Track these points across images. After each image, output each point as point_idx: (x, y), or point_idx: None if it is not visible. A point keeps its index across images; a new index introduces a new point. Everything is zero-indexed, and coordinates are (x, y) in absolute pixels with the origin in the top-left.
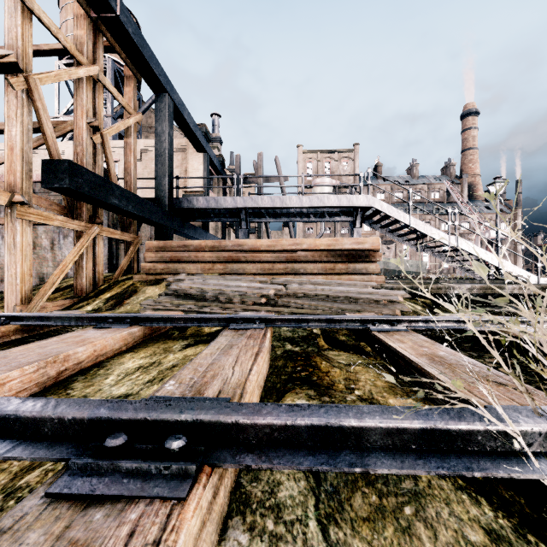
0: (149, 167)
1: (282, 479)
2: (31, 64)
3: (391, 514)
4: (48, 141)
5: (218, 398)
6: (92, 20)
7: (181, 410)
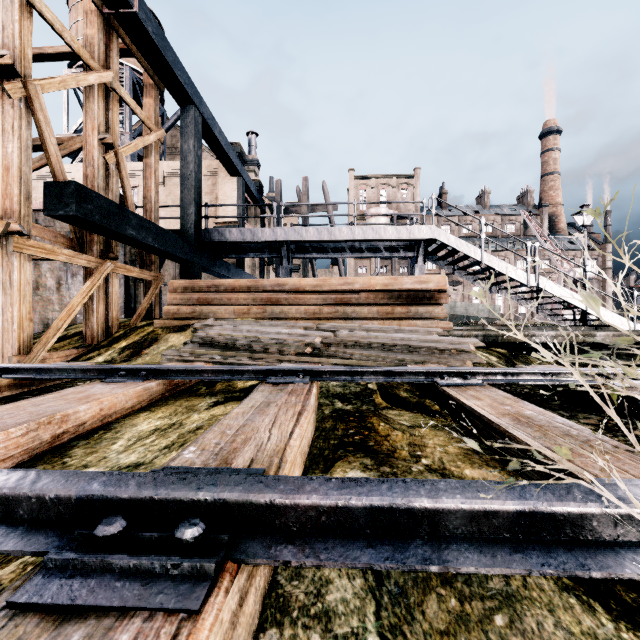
0: (174, 193)
1: (332, 576)
2: (30, 68)
3: (477, 625)
4: (51, 160)
5: (249, 469)
6: (105, 18)
7: (199, 486)
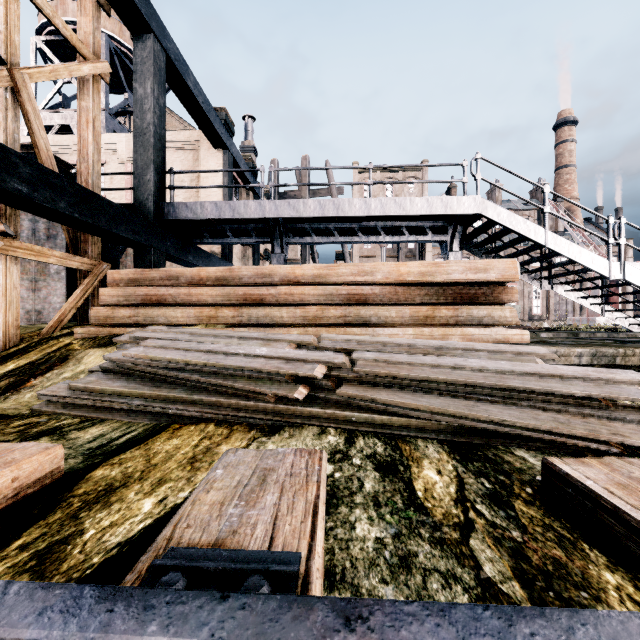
0: None
1: None
2: None
3: None
4: None
5: None
6: None
7: None
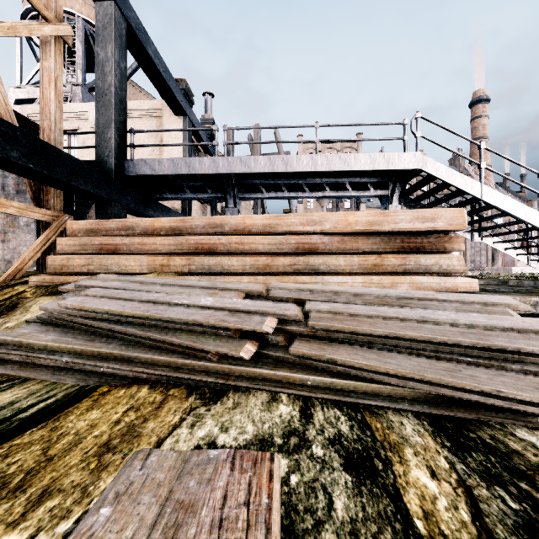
0: None
1: None
2: None
3: None
4: None
5: None
6: None
7: None
